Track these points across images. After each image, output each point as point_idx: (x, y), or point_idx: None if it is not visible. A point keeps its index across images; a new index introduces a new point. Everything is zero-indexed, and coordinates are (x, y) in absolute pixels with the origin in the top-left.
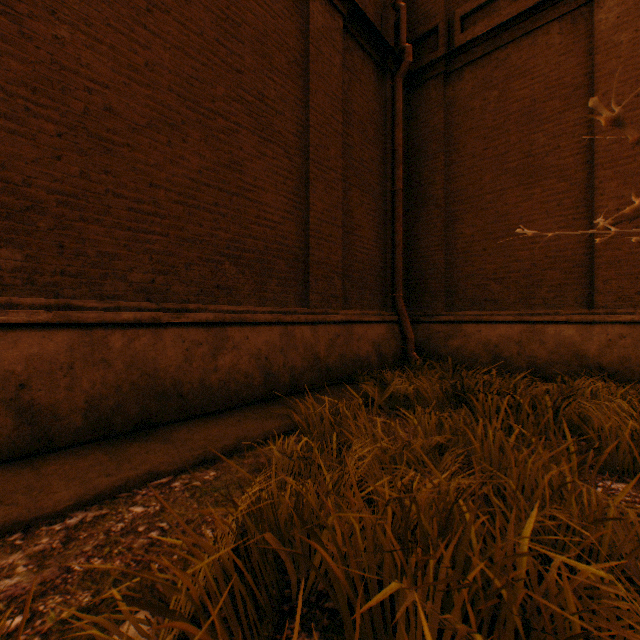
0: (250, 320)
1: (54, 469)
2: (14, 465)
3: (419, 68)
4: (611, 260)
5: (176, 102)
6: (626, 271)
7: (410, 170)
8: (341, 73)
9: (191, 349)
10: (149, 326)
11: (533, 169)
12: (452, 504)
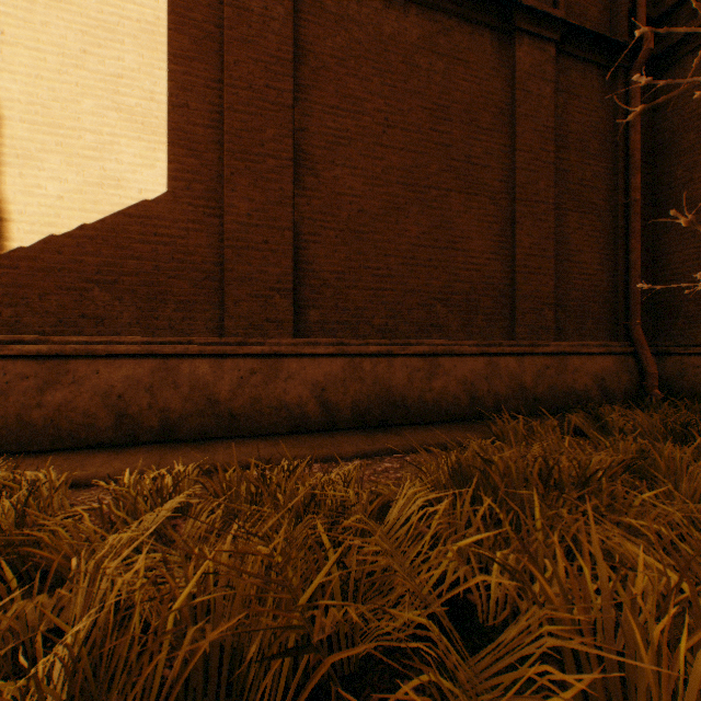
0: (457, 352)
1: (340, 438)
2: (320, 433)
3: (667, 48)
4: None
5: (401, 190)
6: None
7: (655, 172)
8: (552, 101)
9: (412, 373)
10: (385, 356)
11: None
12: (590, 476)
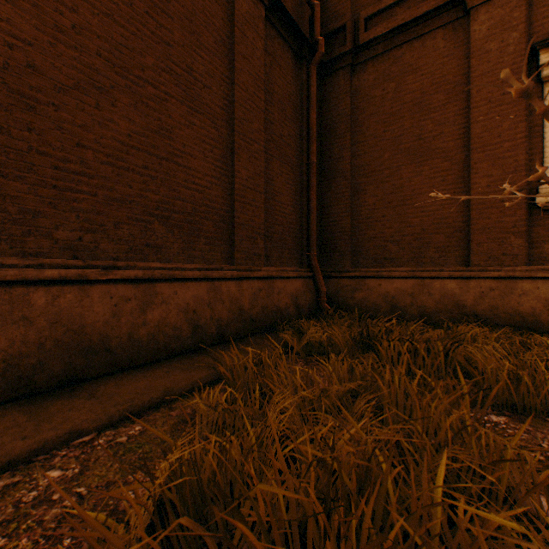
0: (179, 276)
1: None
2: None
3: (330, 59)
4: (483, 227)
5: (105, 67)
6: (494, 236)
7: (322, 146)
8: (263, 56)
9: (119, 305)
10: (75, 283)
11: (423, 150)
12: (370, 456)
